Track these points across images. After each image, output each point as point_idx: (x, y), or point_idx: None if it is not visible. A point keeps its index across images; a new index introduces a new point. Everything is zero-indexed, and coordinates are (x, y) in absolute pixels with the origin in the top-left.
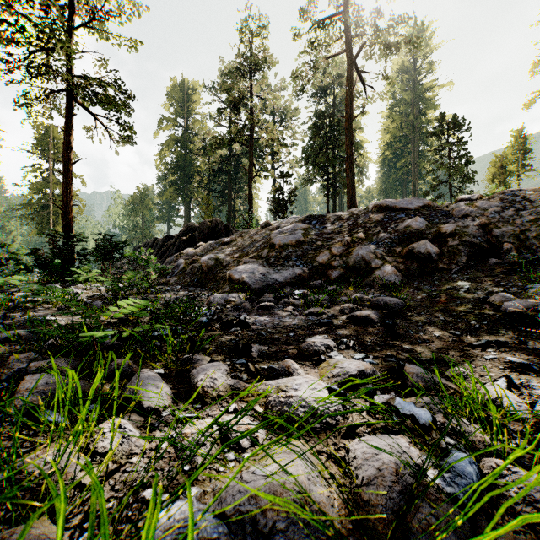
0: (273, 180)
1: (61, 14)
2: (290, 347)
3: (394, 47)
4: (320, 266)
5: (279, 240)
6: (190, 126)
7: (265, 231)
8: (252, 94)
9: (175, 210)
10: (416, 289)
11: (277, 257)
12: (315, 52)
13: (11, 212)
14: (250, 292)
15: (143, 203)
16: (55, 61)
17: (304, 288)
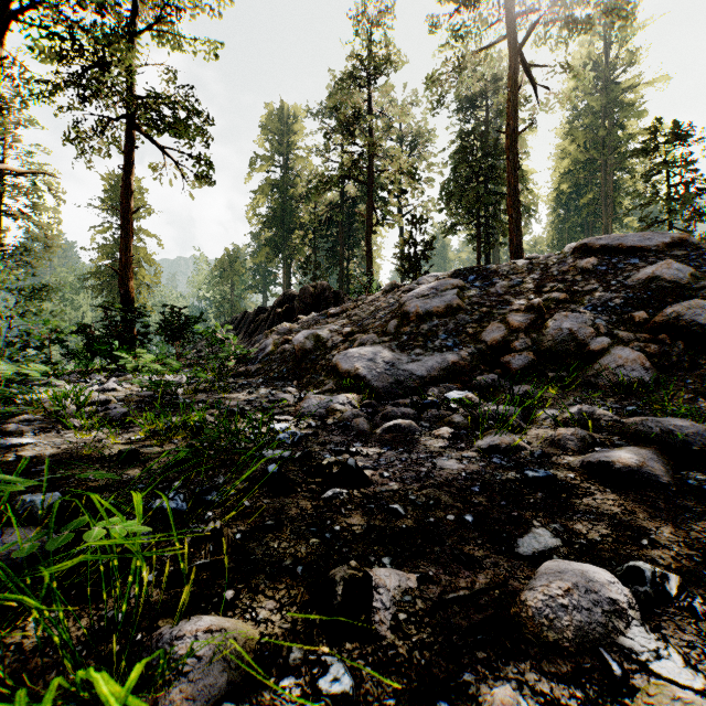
0: (400, 232)
1: (116, 13)
2: (480, 578)
3: (583, 21)
4: (488, 348)
5: (416, 307)
6: (290, 166)
7: (391, 296)
8: (372, 113)
9: (272, 276)
10: (697, 395)
11: (413, 334)
12: (461, 45)
13: (79, 283)
14: (368, 393)
15: (232, 268)
16: (110, 77)
17: (462, 387)
